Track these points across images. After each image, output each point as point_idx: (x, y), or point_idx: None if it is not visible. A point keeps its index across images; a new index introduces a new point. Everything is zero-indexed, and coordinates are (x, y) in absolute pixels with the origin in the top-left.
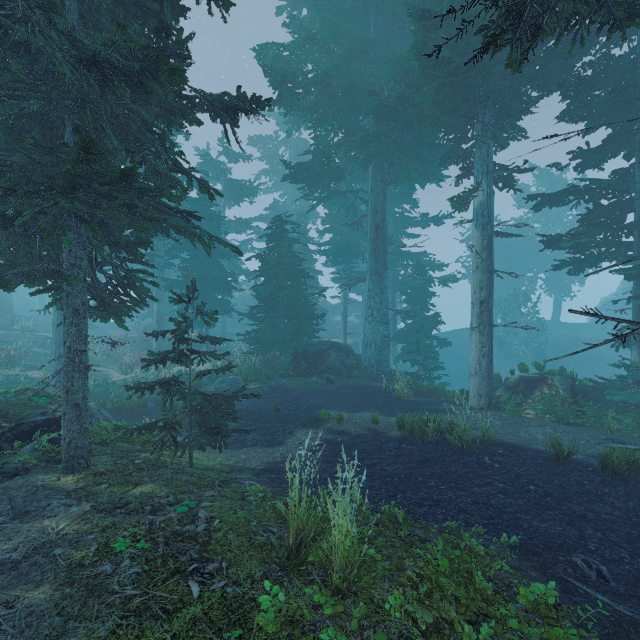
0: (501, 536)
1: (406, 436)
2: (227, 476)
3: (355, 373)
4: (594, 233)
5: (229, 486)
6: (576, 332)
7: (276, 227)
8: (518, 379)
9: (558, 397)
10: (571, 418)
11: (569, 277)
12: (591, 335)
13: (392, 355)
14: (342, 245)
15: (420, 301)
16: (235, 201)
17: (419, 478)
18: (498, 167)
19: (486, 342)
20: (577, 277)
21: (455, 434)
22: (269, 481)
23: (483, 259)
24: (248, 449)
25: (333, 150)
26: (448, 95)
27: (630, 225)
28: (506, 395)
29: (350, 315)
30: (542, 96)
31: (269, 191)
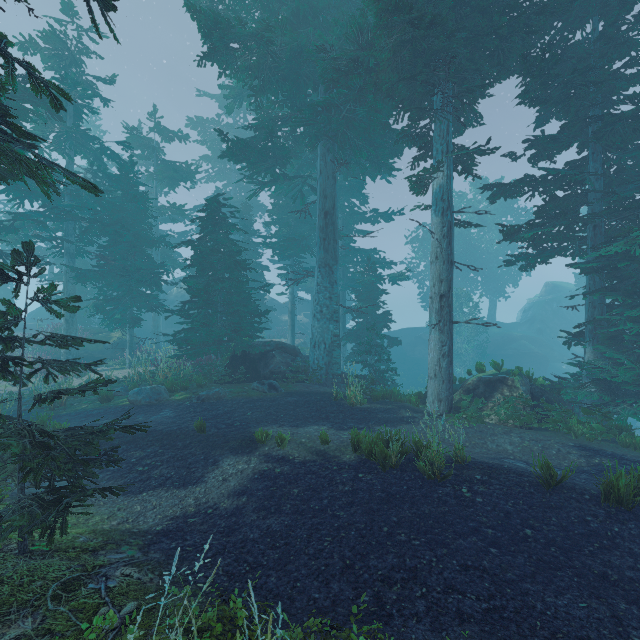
0: (514, 637)
1: (363, 460)
2: (87, 563)
3: (302, 377)
4: (554, 224)
5: (74, 595)
6: (509, 330)
7: (212, 210)
8: (477, 380)
9: (522, 400)
10: (534, 422)
11: (502, 279)
12: (522, 333)
13: (342, 355)
14: (289, 237)
15: (371, 298)
16: (169, 185)
17: (384, 528)
18: (457, 149)
19: (446, 341)
20: (509, 279)
21: (425, 459)
22: (163, 558)
23: (443, 248)
24: (149, 494)
25: (278, 126)
26: (407, 58)
27: (588, 216)
28: (467, 399)
29: (299, 314)
30: (499, 79)
31: (211, 180)
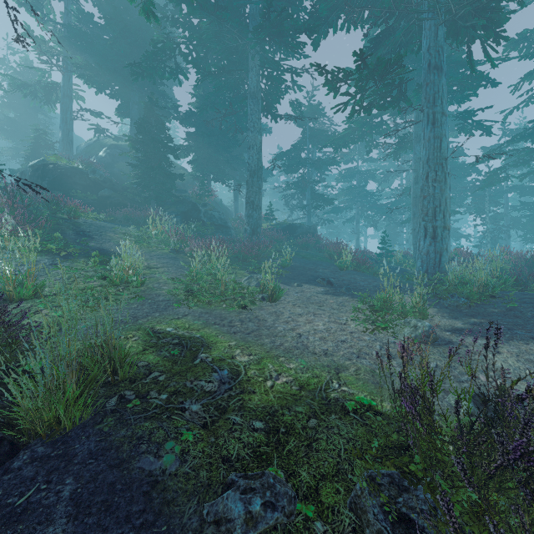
0: None
1: None
2: None
3: None
4: None
5: None
6: None
7: None
8: None
9: None
10: None
11: None
12: None
13: None
14: None
15: None
16: None
17: None
18: None
19: None
20: None
21: None
22: None
23: None
24: None
25: None
26: None
27: None
28: None
29: None
30: None
31: None
